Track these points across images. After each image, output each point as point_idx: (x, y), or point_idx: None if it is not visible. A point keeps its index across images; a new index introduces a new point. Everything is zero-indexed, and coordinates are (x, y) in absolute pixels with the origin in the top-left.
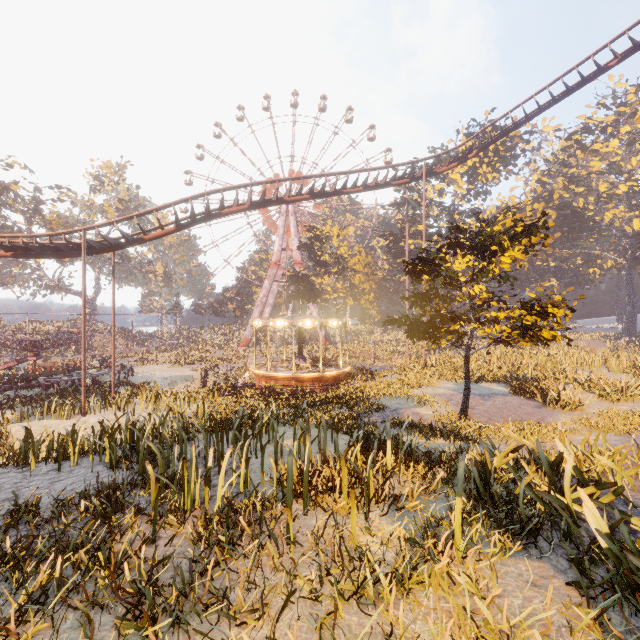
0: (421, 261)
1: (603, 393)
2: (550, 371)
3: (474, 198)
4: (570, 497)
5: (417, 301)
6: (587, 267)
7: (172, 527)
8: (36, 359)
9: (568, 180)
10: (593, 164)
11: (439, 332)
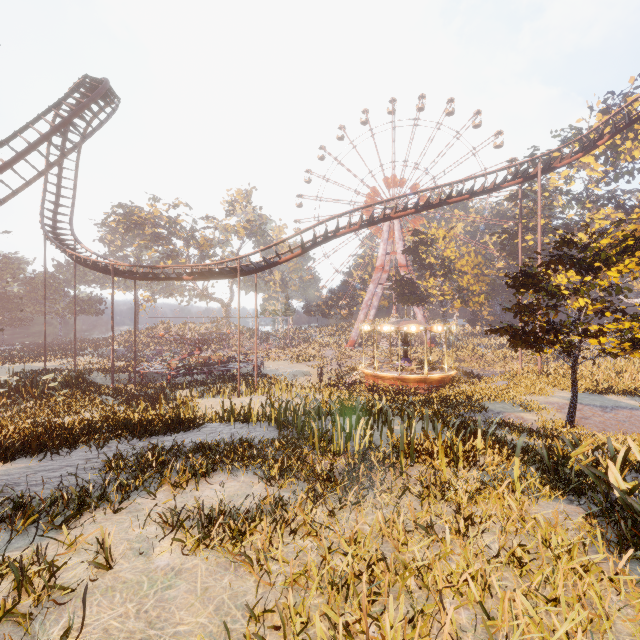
0: (523, 275)
1: None
2: None
3: (614, 181)
4: None
5: (521, 311)
6: None
7: (330, 460)
8: (199, 353)
9: None
10: None
11: (540, 342)
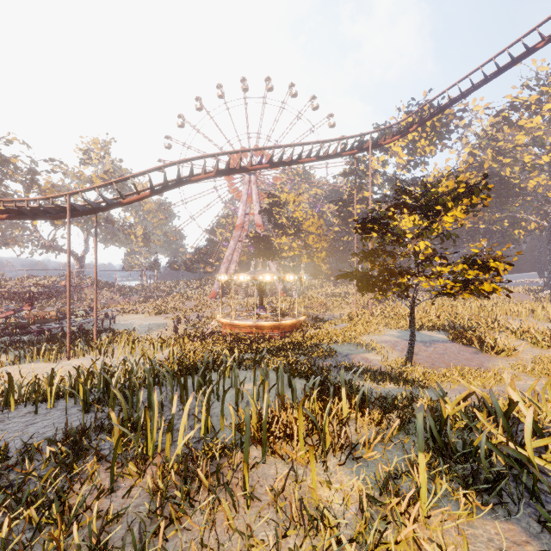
0: (370, 220)
1: (534, 340)
2: (484, 320)
3: (413, 168)
4: (532, 450)
5: (366, 257)
6: (513, 229)
7: (132, 476)
8: (30, 309)
9: (496, 152)
10: (518, 138)
11: (387, 285)
